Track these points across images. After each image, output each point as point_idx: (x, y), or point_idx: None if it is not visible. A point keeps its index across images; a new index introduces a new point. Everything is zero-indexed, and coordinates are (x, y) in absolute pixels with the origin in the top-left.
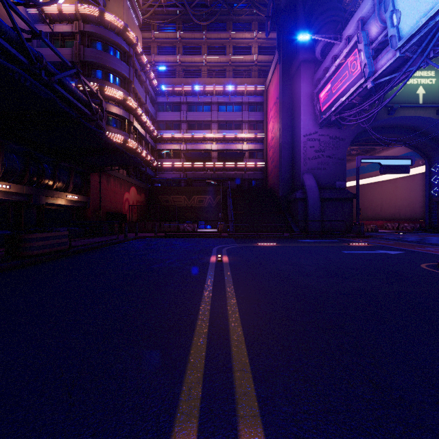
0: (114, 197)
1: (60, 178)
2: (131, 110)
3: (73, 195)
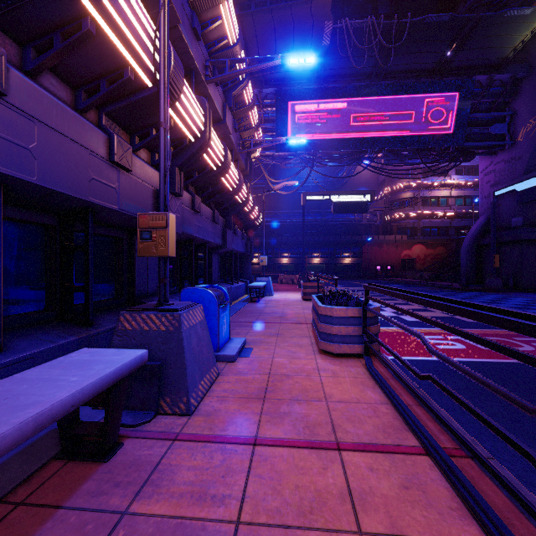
0: (388, 255)
1: (344, 252)
2: (418, 188)
3: (349, 259)
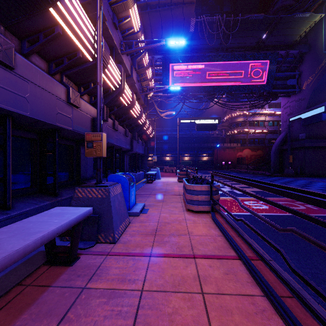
0: (229, 155)
1: (203, 153)
2: (246, 115)
3: (206, 157)
